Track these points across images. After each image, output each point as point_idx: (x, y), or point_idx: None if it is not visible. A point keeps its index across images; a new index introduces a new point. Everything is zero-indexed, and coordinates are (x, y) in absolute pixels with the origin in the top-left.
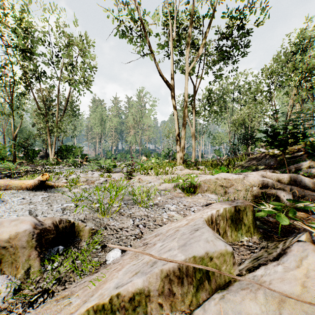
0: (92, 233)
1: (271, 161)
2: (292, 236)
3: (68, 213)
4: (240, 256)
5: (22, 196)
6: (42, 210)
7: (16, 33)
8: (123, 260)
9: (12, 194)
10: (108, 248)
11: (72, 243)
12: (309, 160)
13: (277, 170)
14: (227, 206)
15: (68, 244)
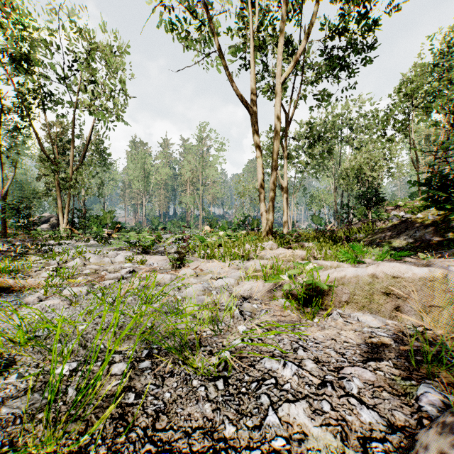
0: None
1: (426, 234)
2: None
3: None
4: None
5: None
6: None
7: (3, 28)
8: None
9: None
10: None
11: None
12: None
13: (442, 249)
14: None
15: None
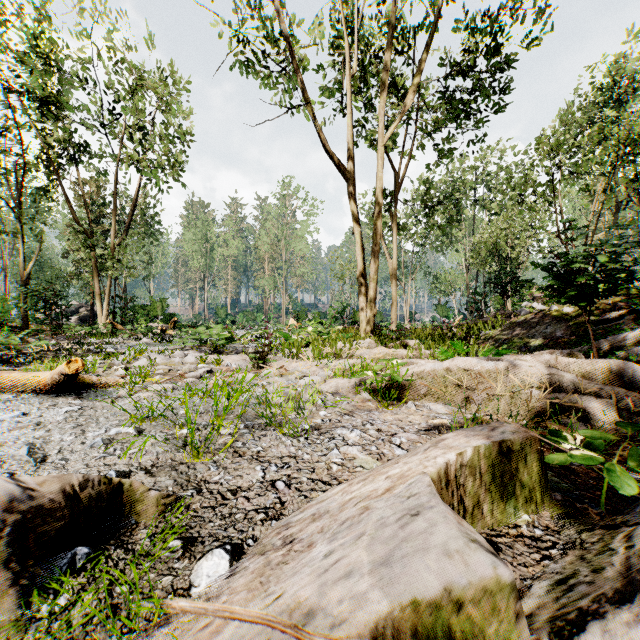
0: (166, 506)
1: (557, 330)
2: (635, 515)
3: (117, 452)
4: (518, 568)
5: (25, 409)
6: (61, 444)
7: (29, 64)
8: (231, 591)
9: (3, 404)
10: (198, 548)
11: (115, 534)
12: (639, 328)
13: (570, 347)
14: (479, 440)
15: (103, 537)
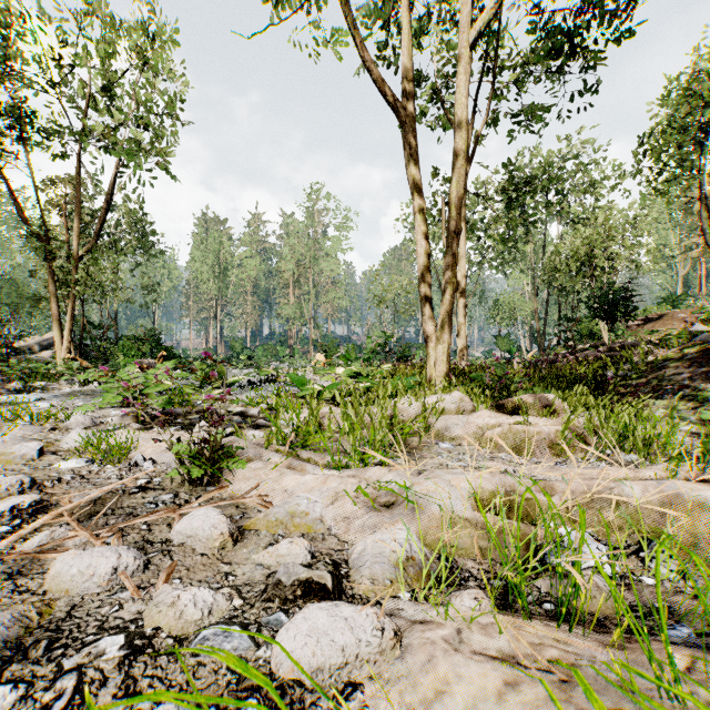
0: None
1: None
2: None
3: None
4: None
5: None
6: None
7: None
8: None
9: None
10: None
11: None
12: None
13: None
14: None
15: None
